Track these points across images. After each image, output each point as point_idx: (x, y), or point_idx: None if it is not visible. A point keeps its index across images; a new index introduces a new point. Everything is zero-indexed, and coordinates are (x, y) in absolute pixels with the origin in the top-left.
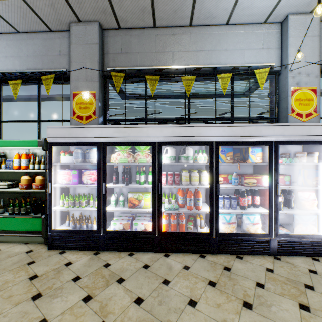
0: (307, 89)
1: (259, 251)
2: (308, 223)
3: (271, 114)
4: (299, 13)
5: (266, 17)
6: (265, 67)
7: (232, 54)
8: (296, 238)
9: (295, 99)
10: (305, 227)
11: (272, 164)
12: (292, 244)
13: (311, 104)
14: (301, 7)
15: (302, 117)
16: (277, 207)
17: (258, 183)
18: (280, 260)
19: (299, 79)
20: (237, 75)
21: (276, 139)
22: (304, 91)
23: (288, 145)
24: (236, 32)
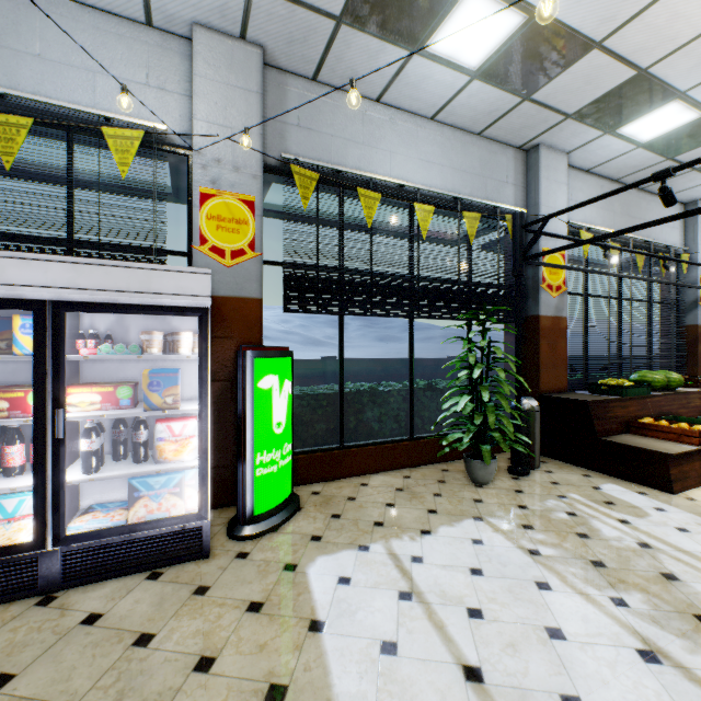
0: (236, 199)
1: (10, 591)
2: (163, 493)
3: (162, 242)
4: (217, 31)
5: (144, 11)
6: (154, 131)
7: (59, 72)
8: (115, 536)
9: (208, 215)
10: (157, 503)
11: (46, 360)
12: (109, 551)
13: (244, 233)
14: (211, 15)
15: (225, 257)
16: (60, 468)
17: (16, 410)
18: (49, 604)
19: (218, 174)
20: (84, 134)
21: (55, 294)
22: (229, 201)
23: (94, 311)
24: (71, 21)
